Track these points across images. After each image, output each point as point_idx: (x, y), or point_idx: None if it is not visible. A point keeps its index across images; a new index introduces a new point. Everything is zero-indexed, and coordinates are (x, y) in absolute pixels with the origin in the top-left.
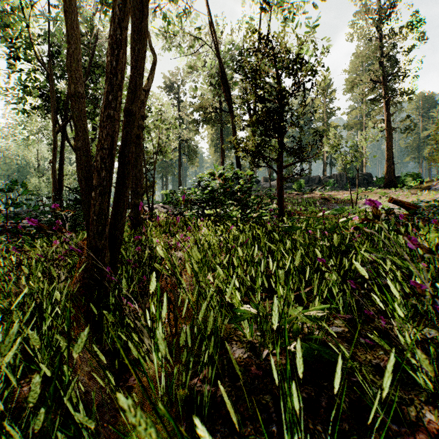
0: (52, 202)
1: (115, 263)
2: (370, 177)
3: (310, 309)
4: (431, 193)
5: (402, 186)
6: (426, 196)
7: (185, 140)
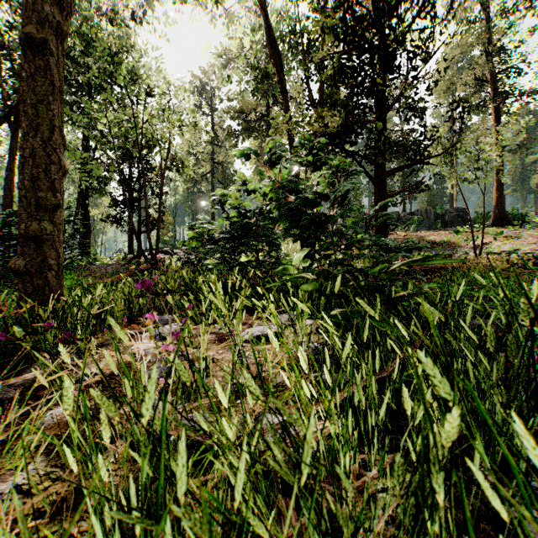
0: None
1: None
2: (466, 213)
3: None
4: None
5: (519, 224)
6: None
7: (220, 163)
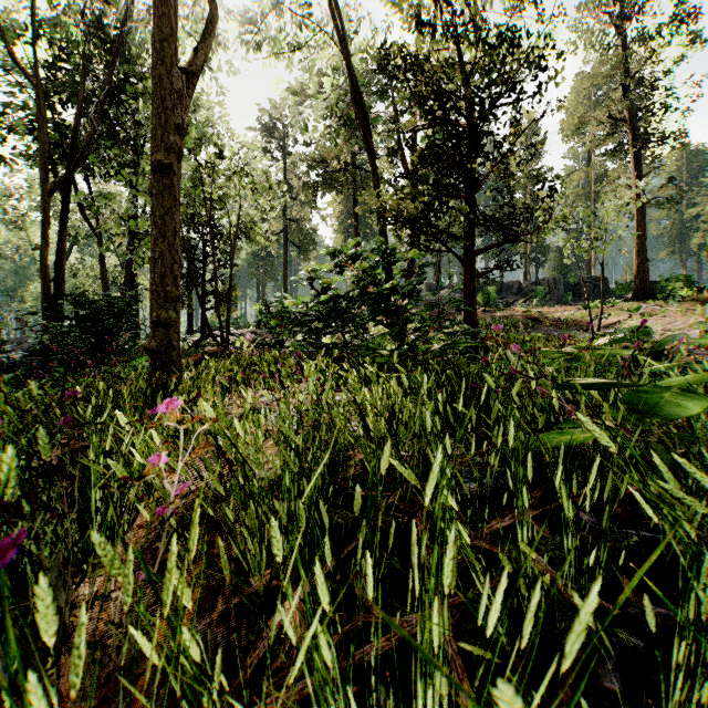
0: (40, 323)
1: None
2: (605, 283)
3: None
4: None
5: (665, 298)
6: None
7: (294, 221)
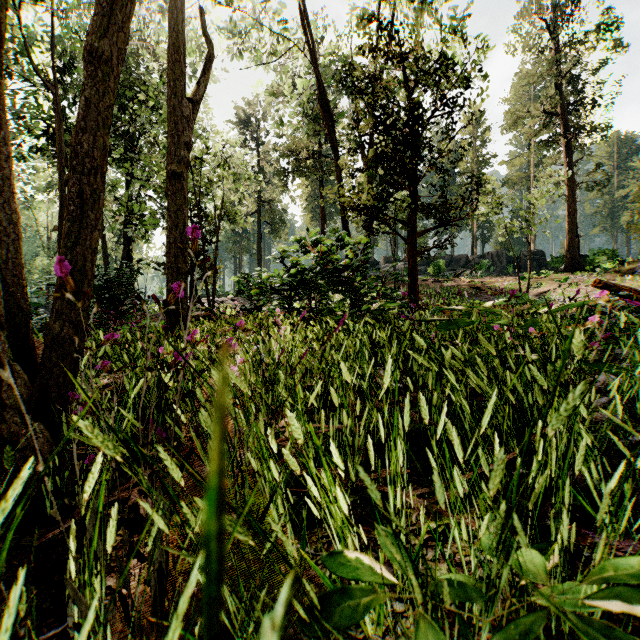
0: None
1: (64, 398)
2: (542, 256)
3: (587, 579)
4: (637, 278)
5: (592, 270)
6: (634, 283)
7: (267, 202)
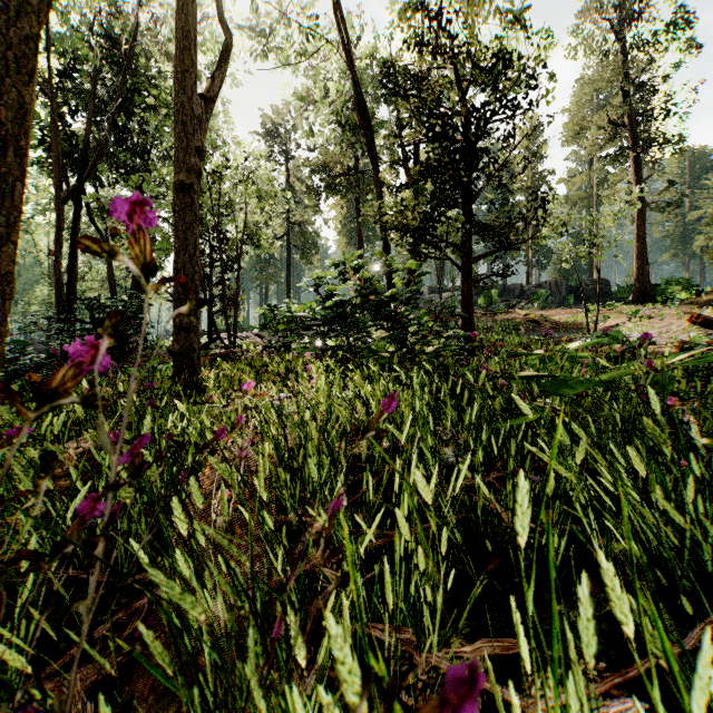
0: (54, 326)
1: None
2: (607, 286)
3: None
4: None
5: (664, 301)
6: None
7: (297, 224)
